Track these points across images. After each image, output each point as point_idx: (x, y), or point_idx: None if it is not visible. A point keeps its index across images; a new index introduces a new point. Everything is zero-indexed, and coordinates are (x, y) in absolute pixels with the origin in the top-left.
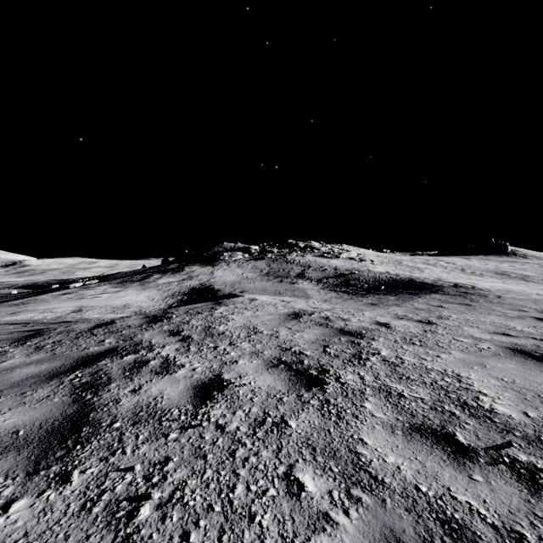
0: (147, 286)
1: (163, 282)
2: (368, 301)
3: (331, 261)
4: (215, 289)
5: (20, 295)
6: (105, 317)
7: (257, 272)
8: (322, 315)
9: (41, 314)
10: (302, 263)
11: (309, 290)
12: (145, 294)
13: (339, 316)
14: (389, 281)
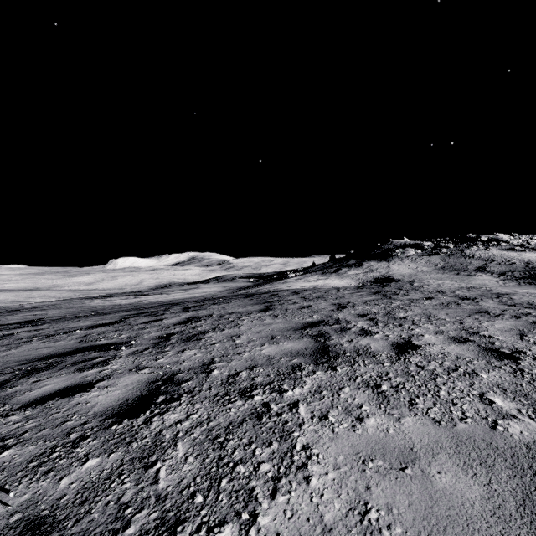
0: (342, 276)
1: (351, 273)
2: None
3: (523, 255)
4: (395, 279)
5: (261, 281)
6: None
7: (431, 266)
8: (487, 289)
9: (301, 287)
10: (483, 257)
11: (486, 280)
12: (344, 281)
13: (500, 290)
14: None
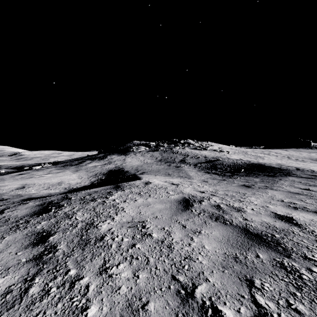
0: (79, 168)
1: (91, 165)
2: (239, 183)
3: (201, 152)
4: (124, 171)
5: (2, 174)
6: (38, 193)
7: (153, 159)
8: (212, 202)
9: None
10: (183, 153)
11: (189, 172)
12: (76, 174)
13: (230, 204)
14: (244, 165)
